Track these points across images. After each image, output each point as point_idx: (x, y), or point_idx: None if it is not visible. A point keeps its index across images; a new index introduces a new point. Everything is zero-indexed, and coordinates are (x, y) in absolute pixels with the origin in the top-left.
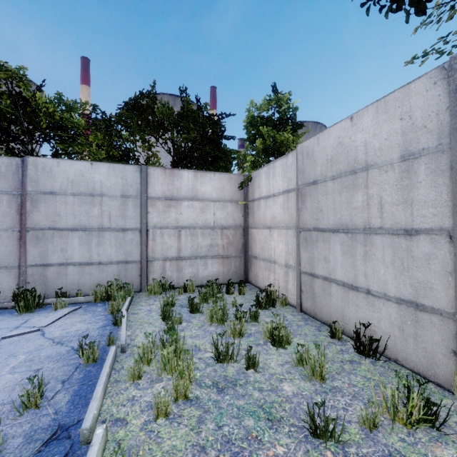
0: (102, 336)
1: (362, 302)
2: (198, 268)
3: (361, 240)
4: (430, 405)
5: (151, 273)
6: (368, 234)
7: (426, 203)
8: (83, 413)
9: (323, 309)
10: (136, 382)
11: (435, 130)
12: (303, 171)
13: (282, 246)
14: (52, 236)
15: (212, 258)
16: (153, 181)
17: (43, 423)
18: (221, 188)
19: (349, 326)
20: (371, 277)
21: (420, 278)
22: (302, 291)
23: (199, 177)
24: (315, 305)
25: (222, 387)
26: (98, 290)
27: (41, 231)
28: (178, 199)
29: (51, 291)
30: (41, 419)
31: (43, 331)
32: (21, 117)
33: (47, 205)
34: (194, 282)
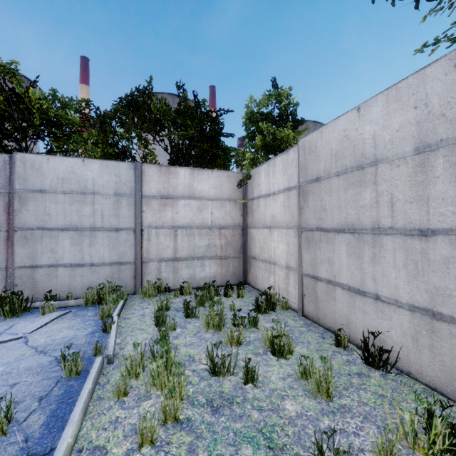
0: (89, 344)
1: (370, 308)
2: (195, 270)
3: (369, 241)
4: (455, 432)
5: (146, 275)
6: (377, 235)
7: (445, 200)
8: (57, 439)
9: (326, 314)
10: (121, 399)
11: (455, 118)
12: (305, 167)
13: (282, 247)
14: (41, 236)
15: (209, 259)
16: (148, 178)
17: (9, 453)
18: (218, 186)
19: (355, 334)
20: (380, 281)
21: (437, 283)
22: (304, 295)
23: (196, 175)
24: (318, 310)
25: (217, 406)
26: (90, 293)
27: (29, 231)
28: (174, 198)
29: (41, 294)
30: (7, 448)
31: (27, 339)
32: (14, 114)
33: (36, 203)
34: (191, 284)
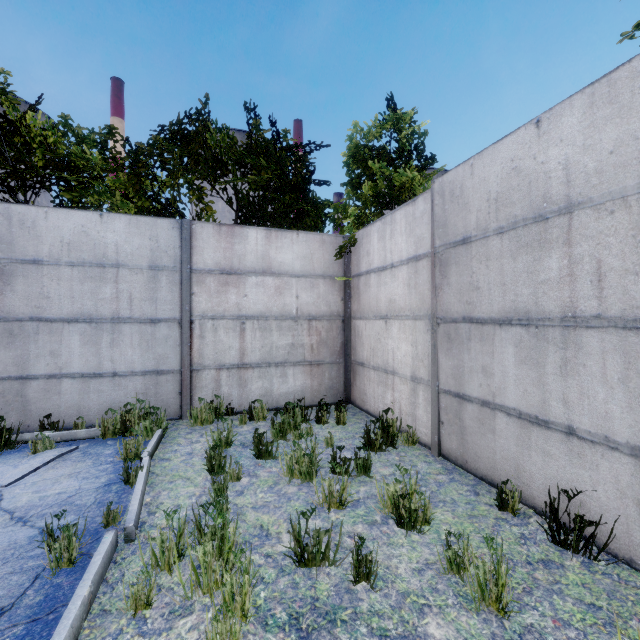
0: (100, 506)
1: (557, 448)
2: (272, 382)
3: (556, 339)
4: None
5: (198, 390)
6: (572, 328)
7: None
8: None
9: (479, 455)
10: (140, 615)
11: None
12: (445, 222)
13: (406, 348)
14: (36, 331)
15: (294, 366)
16: (201, 243)
17: None
18: (307, 256)
19: (531, 489)
20: (577, 405)
21: None
22: (441, 422)
23: (274, 238)
24: (466, 448)
25: (307, 628)
26: (110, 419)
27: (17, 323)
28: (240, 273)
29: (35, 420)
30: None
31: (1, 495)
32: (6, 151)
33: (28, 281)
34: (266, 403)
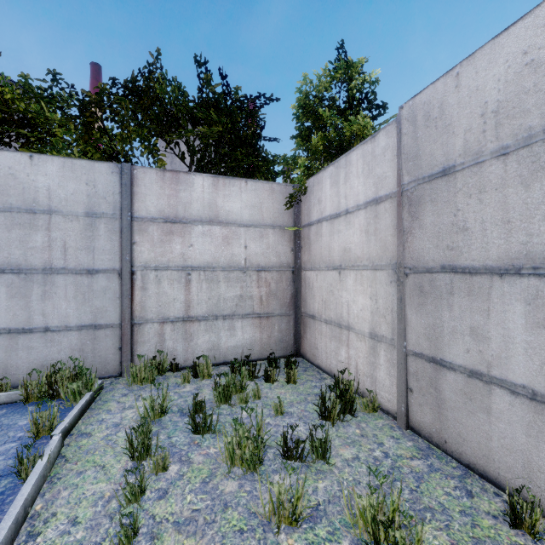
0: None
1: None
2: (219, 335)
3: None
4: None
5: (140, 345)
6: None
7: None
8: None
9: (465, 437)
10: None
11: None
12: (416, 153)
13: (364, 301)
14: None
15: (242, 318)
16: (143, 190)
17: None
18: (256, 205)
19: None
20: None
21: None
22: (410, 390)
23: (221, 186)
24: (445, 425)
25: None
26: (36, 380)
27: None
28: (185, 222)
29: None
30: None
31: None
32: None
33: None
34: (213, 357)
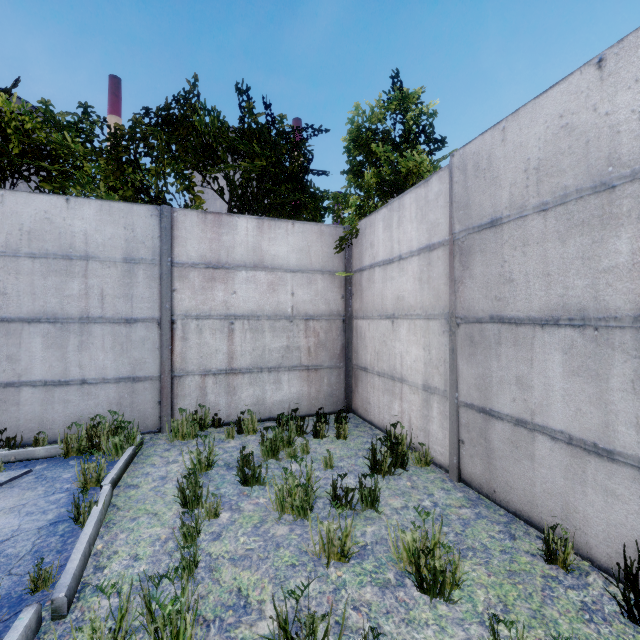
0: (35, 557)
1: (627, 488)
2: (264, 389)
3: (627, 345)
4: None
5: (180, 399)
6: None
7: None
8: None
9: (512, 485)
10: None
11: None
12: (467, 202)
13: (417, 352)
14: None
15: (289, 371)
16: (184, 233)
17: None
18: (304, 248)
19: (585, 535)
20: None
21: None
22: (461, 441)
23: (266, 229)
24: (494, 474)
25: None
26: (75, 434)
27: None
28: (228, 267)
29: None
30: None
31: None
32: None
33: None
34: (258, 413)
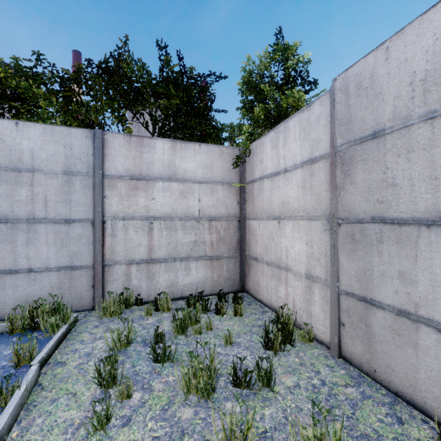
0: None
1: None
2: (177, 274)
3: None
4: None
5: (110, 283)
6: None
7: None
8: None
9: (393, 368)
10: None
11: None
12: (349, 118)
13: (300, 246)
14: None
15: (196, 260)
16: (113, 152)
17: None
18: (208, 164)
19: None
20: None
21: None
22: (342, 324)
23: (179, 149)
24: (374, 356)
25: None
26: (20, 314)
27: None
28: (148, 179)
29: None
30: None
31: None
32: None
33: None
34: (172, 293)
